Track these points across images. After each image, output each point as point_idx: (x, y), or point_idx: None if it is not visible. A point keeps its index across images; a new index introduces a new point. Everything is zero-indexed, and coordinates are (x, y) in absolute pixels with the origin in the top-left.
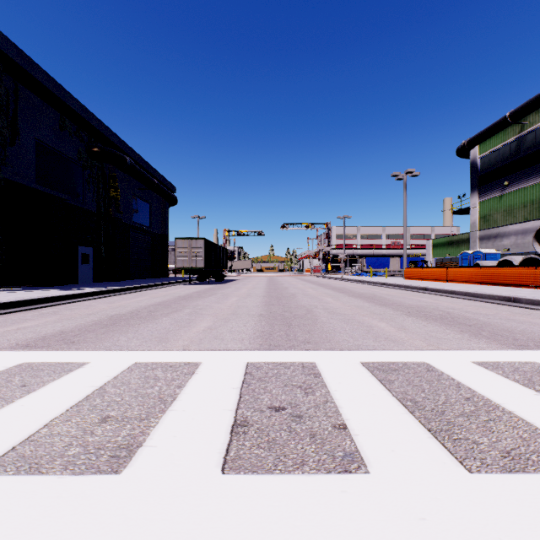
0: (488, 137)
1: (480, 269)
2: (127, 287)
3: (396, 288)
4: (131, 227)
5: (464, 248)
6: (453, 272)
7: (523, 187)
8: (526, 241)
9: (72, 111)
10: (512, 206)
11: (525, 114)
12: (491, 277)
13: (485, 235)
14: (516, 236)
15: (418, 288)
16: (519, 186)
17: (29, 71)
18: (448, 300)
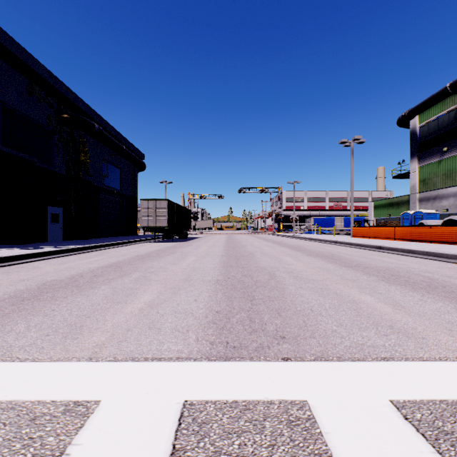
0: (428, 107)
1: (430, 228)
2: (90, 245)
3: (348, 246)
4: (101, 189)
5: (404, 209)
6: (401, 231)
7: None
8: None
9: (39, 77)
10: (451, 170)
11: None
12: (442, 235)
13: (424, 197)
14: (455, 198)
15: (372, 246)
16: None
17: None
18: (412, 261)
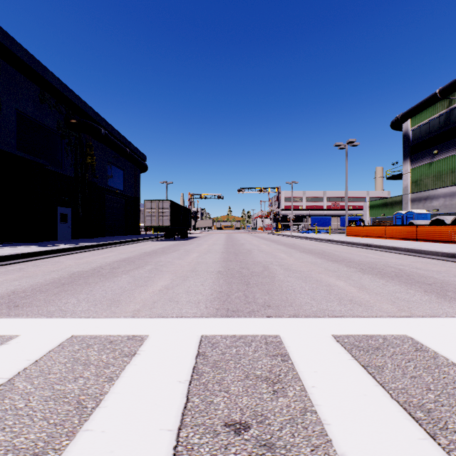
0: (419, 111)
1: (416, 227)
2: (99, 243)
3: (341, 244)
4: (106, 190)
5: (397, 209)
6: (391, 230)
7: (451, 155)
8: (453, 203)
9: (51, 86)
10: (441, 172)
11: (453, 90)
12: (427, 234)
13: (416, 198)
14: (445, 198)
15: (362, 244)
16: (447, 154)
17: (8, 47)
18: (393, 256)
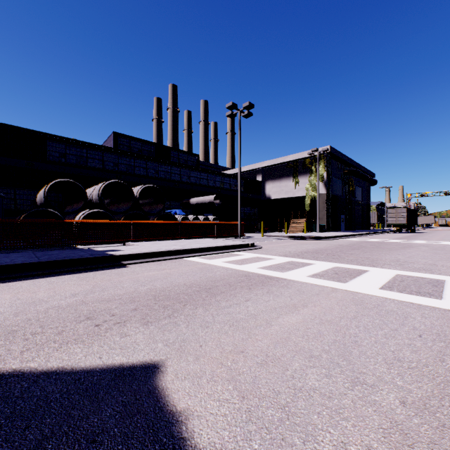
0: None
1: None
2: (373, 232)
3: None
4: (355, 203)
5: None
6: None
7: None
8: None
9: (343, 160)
10: None
11: None
12: None
13: None
14: None
15: None
16: None
17: (337, 155)
18: None
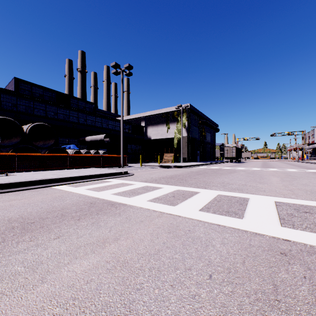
0: None
1: None
2: (216, 162)
3: None
4: (206, 143)
5: None
6: None
7: None
8: None
9: (198, 114)
10: None
11: None
12: None
13: None
14: None
15: None
16: None
17: (194, 110)
18: None
